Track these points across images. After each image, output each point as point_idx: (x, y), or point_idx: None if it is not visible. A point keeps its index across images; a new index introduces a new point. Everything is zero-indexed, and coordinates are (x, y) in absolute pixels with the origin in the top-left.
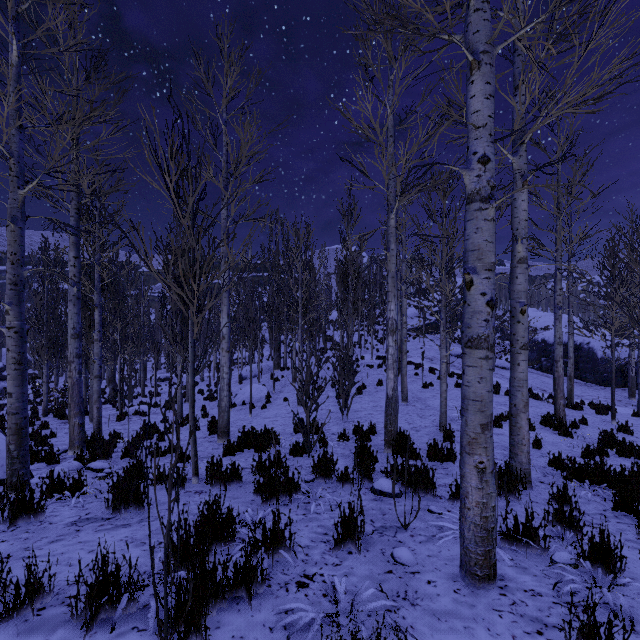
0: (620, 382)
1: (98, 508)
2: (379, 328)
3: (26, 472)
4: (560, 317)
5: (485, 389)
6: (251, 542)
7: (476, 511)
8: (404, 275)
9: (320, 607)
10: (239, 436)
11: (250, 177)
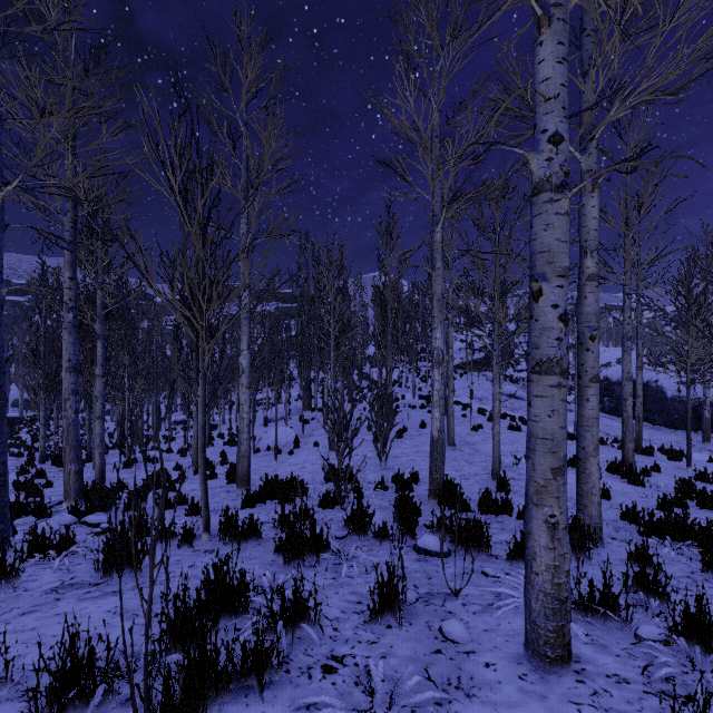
0: (693, 425)
1: (86, 571)
2: (422, 365)
3: (5, 527)
4: (629, 349)
5: (557, 425)
6: (268, 613)
7: (546, 577)
8: (451, 302)
9: (351, 700)
10: (261, 485)
11: (274, 186)
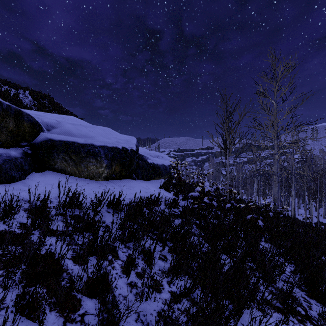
0: None
1: None
2: None
3: None
4: None
5: None
6: None
7: None
8: None
9: None
10: (316, 222)
11: None
